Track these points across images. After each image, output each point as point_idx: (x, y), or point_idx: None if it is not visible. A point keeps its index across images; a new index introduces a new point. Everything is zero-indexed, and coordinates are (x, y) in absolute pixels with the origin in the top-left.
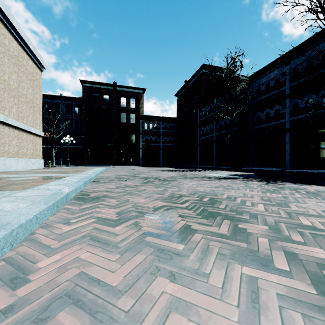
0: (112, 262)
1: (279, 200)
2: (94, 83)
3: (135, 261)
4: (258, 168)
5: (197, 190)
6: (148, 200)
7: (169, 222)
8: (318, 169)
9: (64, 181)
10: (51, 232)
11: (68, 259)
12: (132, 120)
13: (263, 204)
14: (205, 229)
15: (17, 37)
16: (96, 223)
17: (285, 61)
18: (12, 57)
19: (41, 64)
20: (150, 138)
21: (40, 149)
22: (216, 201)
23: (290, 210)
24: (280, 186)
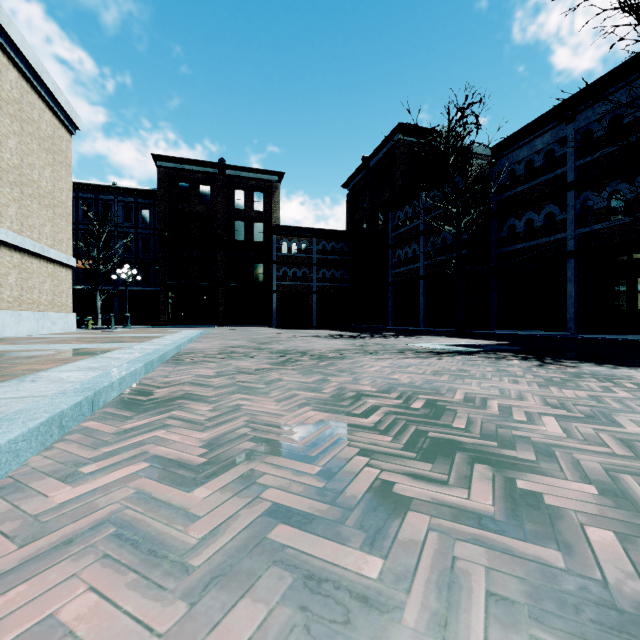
0: (157, 639)
1: (587, 407)
2: (180, 160)
3: (230, 636)
4: (510, 331)
5: (394, 381)
6: (284, 407)
7: (336, 473)
8: (634, 334)
9: (102, 361)
10: (15, 508)
11: (16, 628)
12: (257, 235)
13: (554, 418)
14: (432, 497)
15: (18, 62)
16: (147, 475)
17: (566, 116)
18: (7, 102)
19: (71, 120)
20: (292, 272)
21: (69, 292)
22: (442, 410)
23: (626, 434)
24: (571, 371)
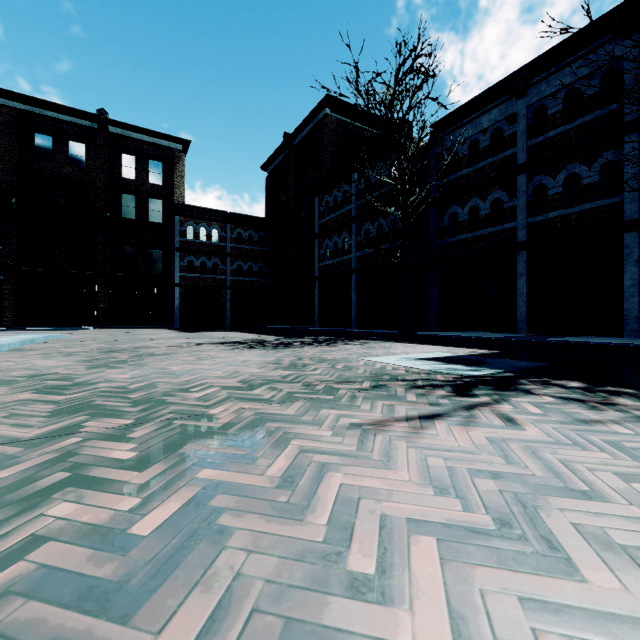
0: None
1: None
2: (37, 102)
3: None
4: (458, 333)
5: None
6: None
7: None
8: (592, 336)
9: None
10: None
11: None
12: (153, 214)
13: None
14: None
15: None
16: None
17: (518, 88)
18: None
19: None
20: (200, 263)
21: None
22: None
23: None
24: None
